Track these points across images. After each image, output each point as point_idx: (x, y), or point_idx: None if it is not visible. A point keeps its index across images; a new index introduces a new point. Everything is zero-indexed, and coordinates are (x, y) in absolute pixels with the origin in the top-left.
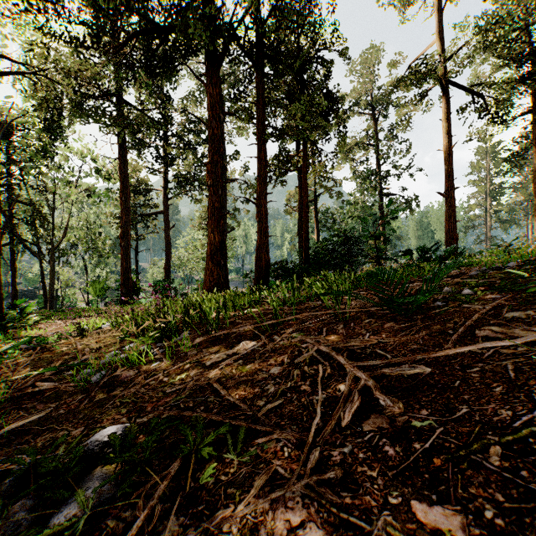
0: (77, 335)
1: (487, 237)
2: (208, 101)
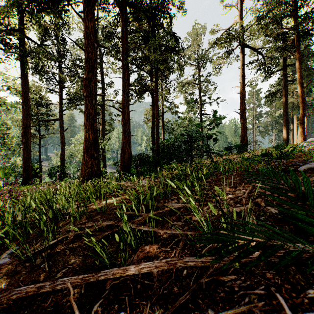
0: None
1: (254, 140)
2: (84, 32)
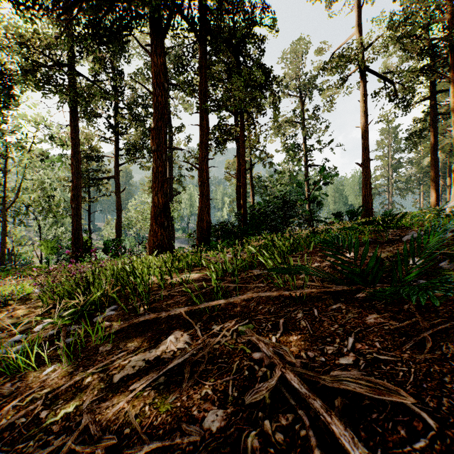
0: (2, 303)
1: (389, 202)
2: (152, 70)
